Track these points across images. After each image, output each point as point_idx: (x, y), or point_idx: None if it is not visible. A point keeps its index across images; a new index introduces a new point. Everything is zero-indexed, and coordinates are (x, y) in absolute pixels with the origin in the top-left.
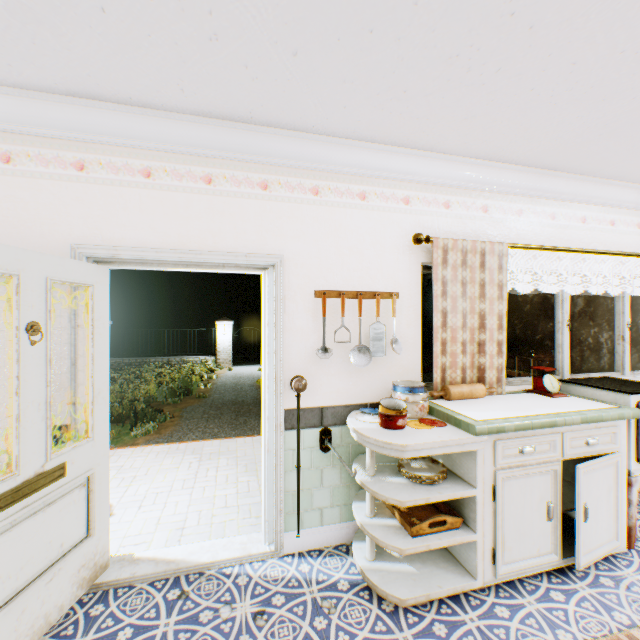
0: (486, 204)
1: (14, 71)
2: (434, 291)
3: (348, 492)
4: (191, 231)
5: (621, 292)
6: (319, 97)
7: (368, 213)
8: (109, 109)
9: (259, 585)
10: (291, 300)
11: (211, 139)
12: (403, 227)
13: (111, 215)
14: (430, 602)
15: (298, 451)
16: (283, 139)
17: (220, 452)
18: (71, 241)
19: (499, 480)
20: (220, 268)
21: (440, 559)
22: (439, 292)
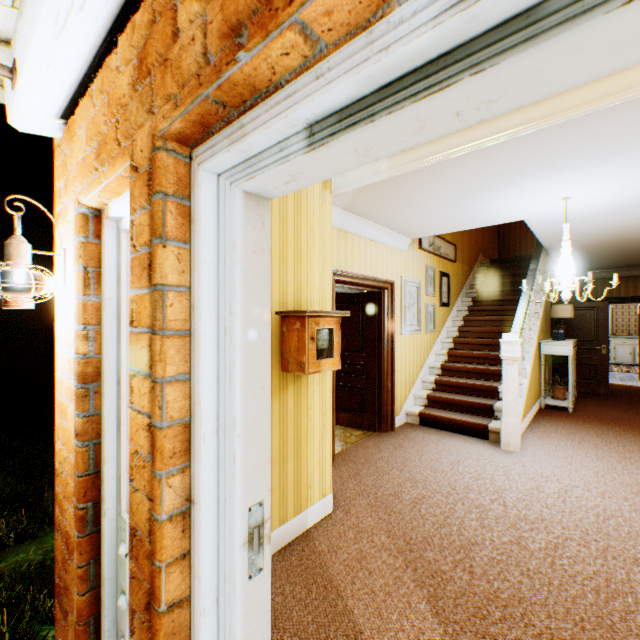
0: None
1: None
2: (612, 314)
3: None
4: None
5: None
6: None
7: None
8: None
9: None
10: None
11: None
12: None
13: None
14: None
15: None
16: None
17: None
18: None
19: (614, 346)
20: None
21: None
22: (613, 314)
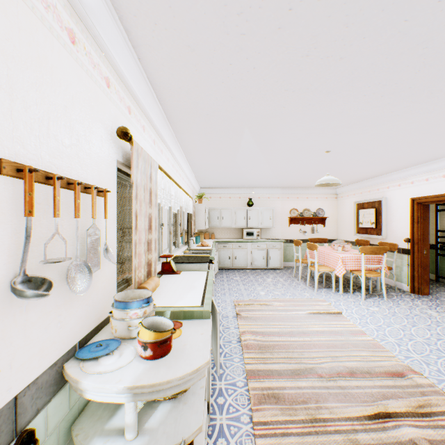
0: (145, 125)
1: None
2: (133, 193)
3: None
4: None
5: (170, 206)
6: None
7: (78, 68)
8: None
9: None
10: None
11: None
12: (106, 112)
13: None
14: None
15: None
16: None
17: None
18: None
19: None
20: None
21: None
22: (135, 194)
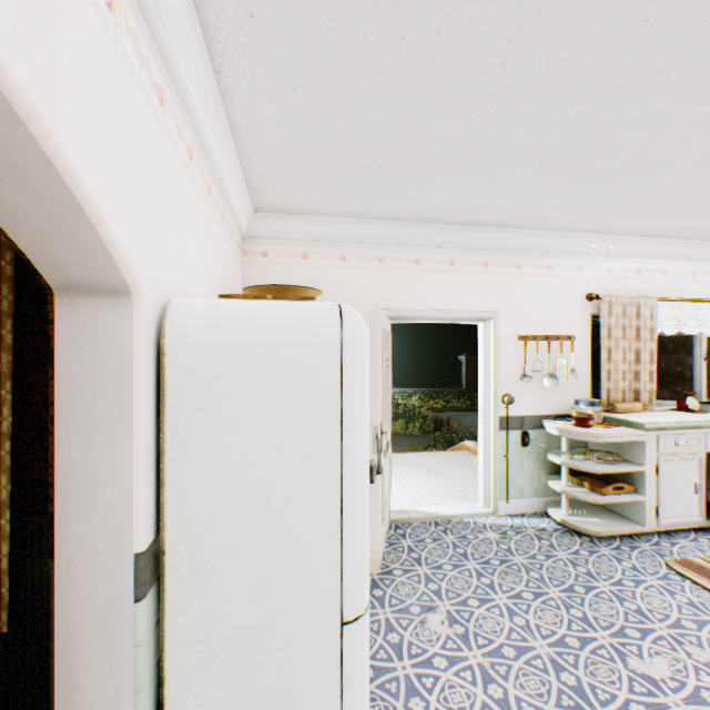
0: (638, 268)
1: (367, 213)
2: (601, 334)
3: (539, 477)
4: (441, 297)
5: None
6: (540, 215)
7: (552, 279)
8: (402, 226)
9: (492, 526)
10: (501, 342)
11: (455, 237)
12: (577, 288)
13: (397, 289)
14: (613, 538)
15: (506, 445)
16: (500, 234)
17: (398, 461)
18: (376, 307)
19: (660, 462)
20: (456, 321)
21: (615, 517)
22: (605, 335)
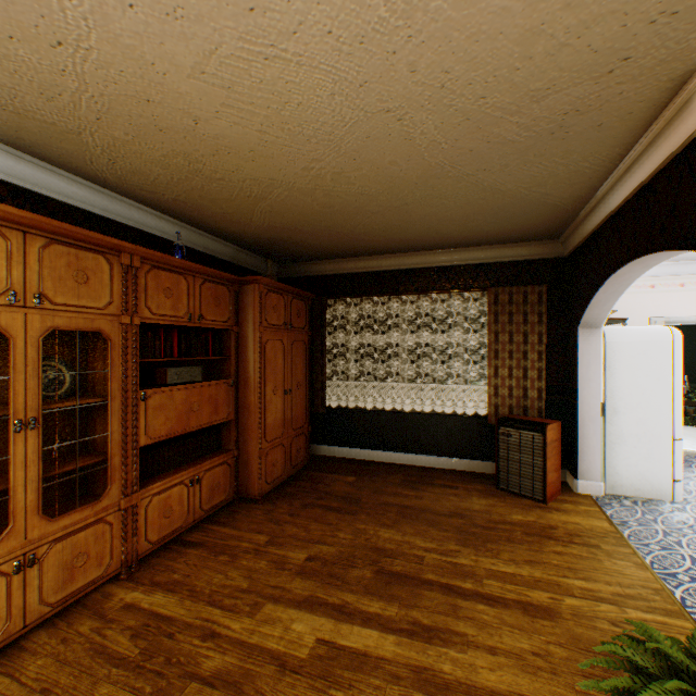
0: None
1: None
2: None
3: None
4: None
5: None
6: None
7: None
8: (670, 264)
9: None
10: None
11: None
12: None
13: (664, 304)
14: None
15: None
16: None
17: None
18: (647, 316)
19: None
20: None
21: None
22: None
